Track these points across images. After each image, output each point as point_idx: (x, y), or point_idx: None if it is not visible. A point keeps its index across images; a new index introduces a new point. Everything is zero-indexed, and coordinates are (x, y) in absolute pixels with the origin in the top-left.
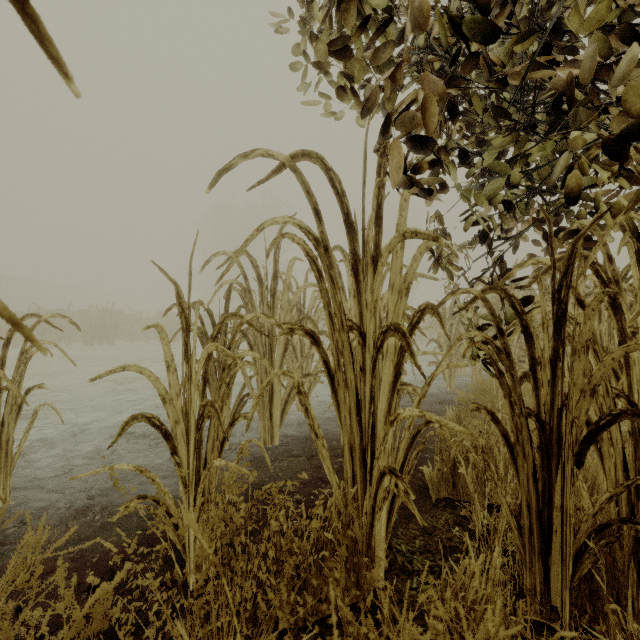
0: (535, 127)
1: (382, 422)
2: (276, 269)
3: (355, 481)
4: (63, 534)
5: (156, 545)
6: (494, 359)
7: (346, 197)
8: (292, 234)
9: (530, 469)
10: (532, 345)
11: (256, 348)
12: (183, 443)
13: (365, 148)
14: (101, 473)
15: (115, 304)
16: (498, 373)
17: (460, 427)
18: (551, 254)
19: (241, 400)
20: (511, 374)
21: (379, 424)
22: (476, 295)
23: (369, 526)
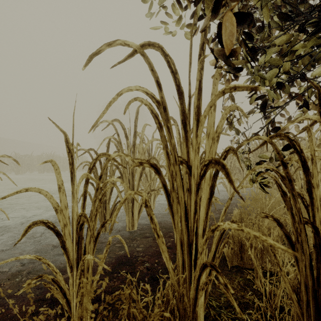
0: (303, 29)
1: (202, 225)
2: (135, 130)
3: (184, 265)
4: (0, 291)
5: (56, 300)
6: (279, 183)
7: (178, 74)
8: (141, 98)
9: (307, 260)
10: (308, 174)
11: (124, 175)
12: (69, 239)
13: (191, 40)
14: (33, 248)
15: (55, 152)
16: (282, 193)
17: (281, 245)
18: (320, 111)
19: (116, 204)
20: (292, 194)
21: (200, 226)
22: (265, 140)
23: (194, 298)
